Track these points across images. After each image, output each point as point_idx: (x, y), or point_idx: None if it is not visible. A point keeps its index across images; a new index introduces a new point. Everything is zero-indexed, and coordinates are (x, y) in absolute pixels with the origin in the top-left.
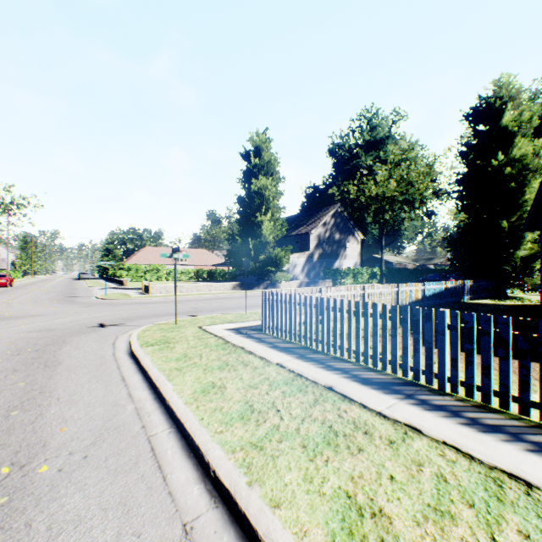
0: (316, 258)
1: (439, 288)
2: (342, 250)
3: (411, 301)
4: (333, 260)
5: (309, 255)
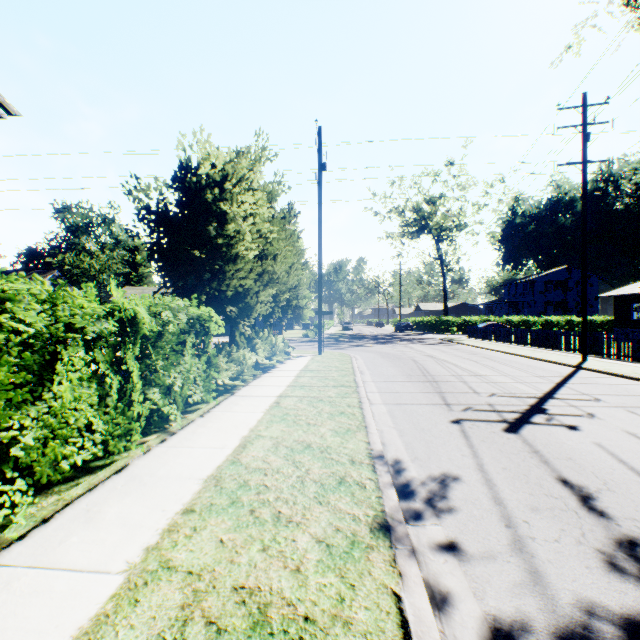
0: None
1: None
2: None
3: None
4: None
5: None
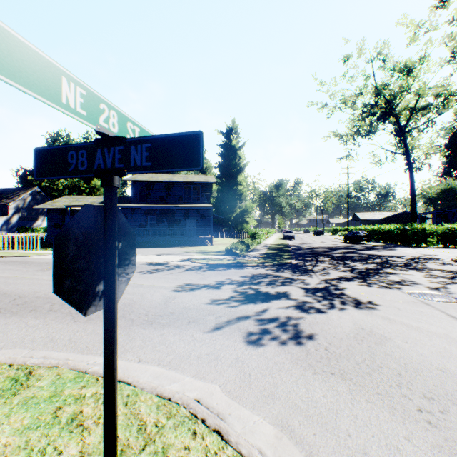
0: (15, 220)
1: (42, 235)
2: (41, 215)
3: (19, 239)
4: (32, 222)
5: (9, 218)
